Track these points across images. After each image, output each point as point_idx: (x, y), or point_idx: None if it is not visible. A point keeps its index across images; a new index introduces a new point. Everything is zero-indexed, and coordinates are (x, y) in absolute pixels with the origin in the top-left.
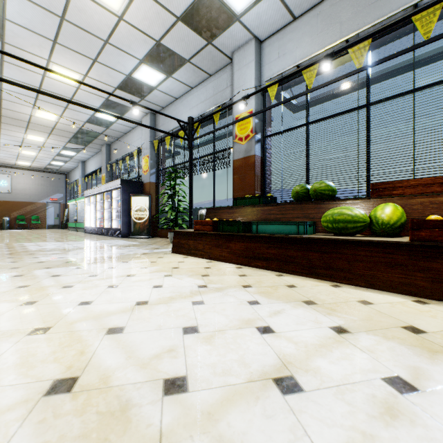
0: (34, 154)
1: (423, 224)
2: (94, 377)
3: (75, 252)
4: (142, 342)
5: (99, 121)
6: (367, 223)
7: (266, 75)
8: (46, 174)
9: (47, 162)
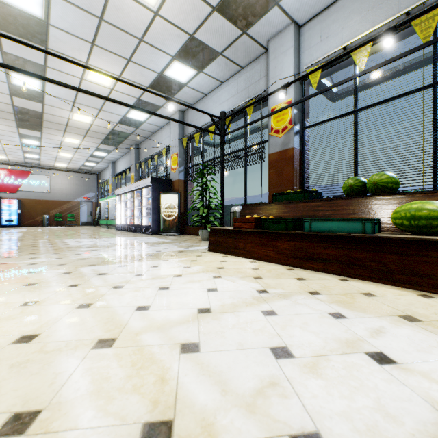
0: (70, 155)
1: None
2: (192, 423)
3: (113, 249)
4: (230, 367)
5: (130, 121)
6: None
7: (306, 62)
8: (80, 174)
9: (81, 163)
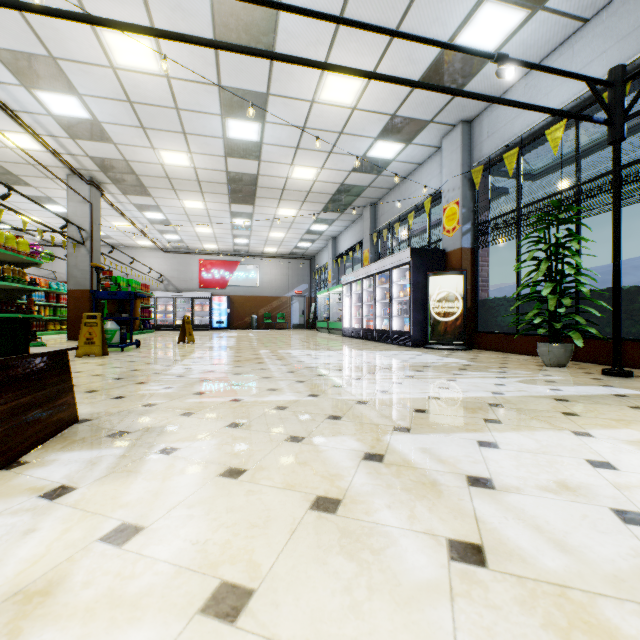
0: (282, 235)
1: None
2: None
3: (388, 379)
4: None
5: (369, 164)
6: None
7: None
8: (290, 260)
9: (293, 244)
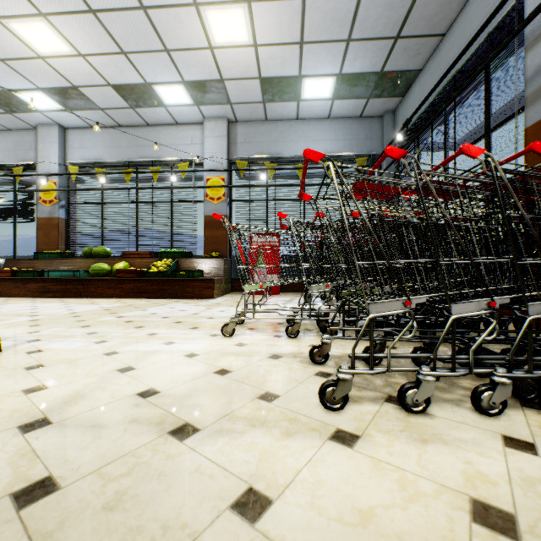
0: None
1: (120, 271)
2: None
3: None
4: None
5: None
6: (109, 271)
7: (71, 157)
8: None
9: None
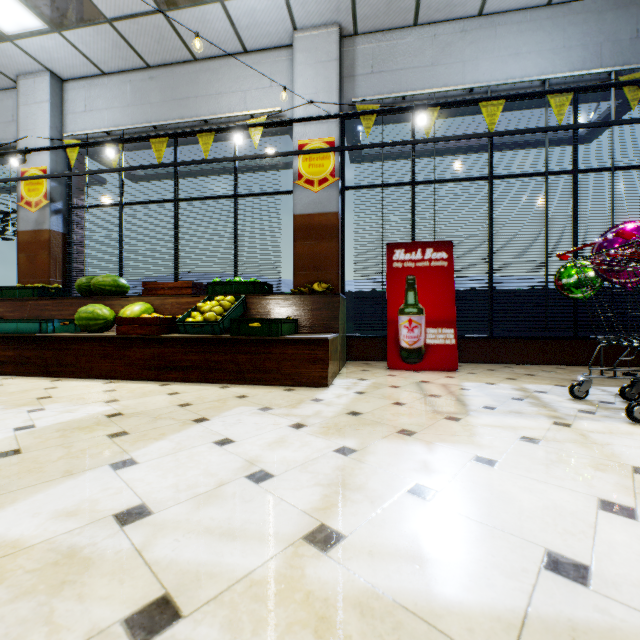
0: None
1: (124, 321)
2: None
3: None
4: None
5: None
6: (109, 320)
7: (71, 128)
8: None
9: None
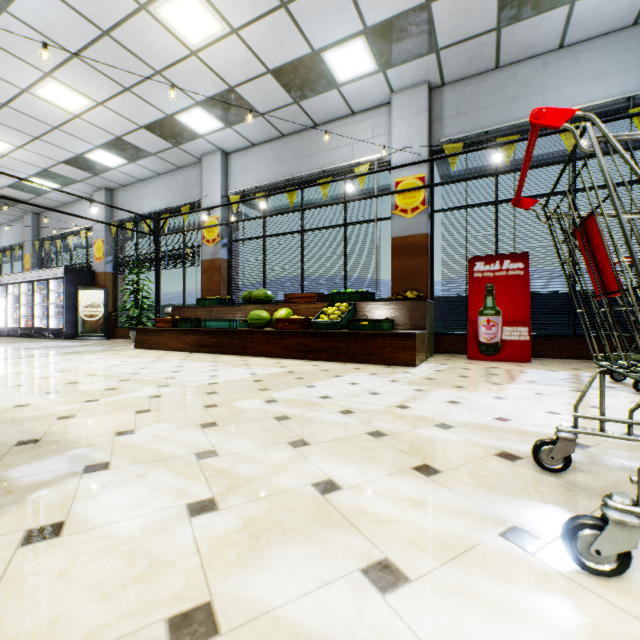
0: None
1: (280, 321)
2: (102, 374)
3: (23, 351)
4: (120, 370)
5: (27, 188)
6: (268, 320)
7: (232, 186)
8: None
9: None
